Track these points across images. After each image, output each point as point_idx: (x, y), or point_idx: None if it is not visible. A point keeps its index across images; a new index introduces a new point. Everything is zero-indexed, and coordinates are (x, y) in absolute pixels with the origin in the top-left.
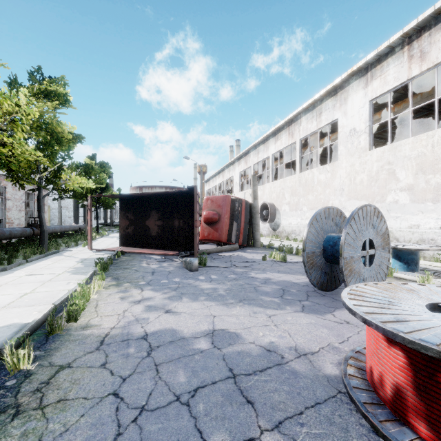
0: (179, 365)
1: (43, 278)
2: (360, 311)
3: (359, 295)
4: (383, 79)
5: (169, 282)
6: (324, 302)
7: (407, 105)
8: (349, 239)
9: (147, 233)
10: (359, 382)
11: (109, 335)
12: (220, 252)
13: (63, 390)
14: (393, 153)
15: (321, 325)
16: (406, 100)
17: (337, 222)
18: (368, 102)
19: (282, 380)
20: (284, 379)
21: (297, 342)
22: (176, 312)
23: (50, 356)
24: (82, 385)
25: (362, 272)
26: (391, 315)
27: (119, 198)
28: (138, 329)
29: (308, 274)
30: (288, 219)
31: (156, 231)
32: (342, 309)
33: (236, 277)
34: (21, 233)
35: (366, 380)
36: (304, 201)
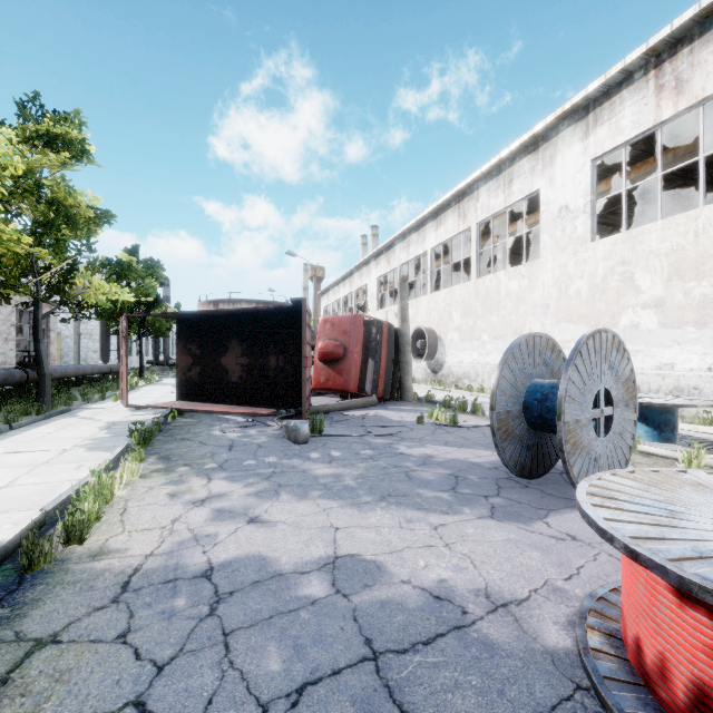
0: (270, 633)
1: (34, 457)
2: (623, 535)
3: (608, 497)
4: (614, 125)
5: (259, 463)
6: (529, 500)
7: (651, 168)
8: (572, 389)
9: (222, 379)
10: (613, 665)
11: (141, 570)
12: (346, 410)
13: (32, 697)
14: (631, 246)
15: (528, 544)
16: (650, 161)
17: (548, 359)
18: (590, 162)
19: (466, 662)
20: (471, 660)
21: (488, 580)
22: (267, 521)
23: (20, 619)
24: (74, 684)
25: (594, 446)
26: (683, 543)
27: (176, 318)
28: (196, 556)
29: (499, 450)
30: (457, 354)
31: (238, 374)
32: (561, 512)
33: (373, 454)
34: (5, 378)
35: (626, 661)
36: (483, 325)
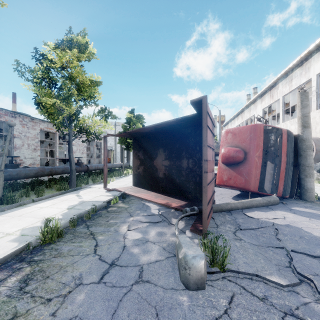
0: None
1: None
2: None
3: None
4: None
5: None
6: None
7: None
8: None
9: (154, 174)
10: None
11: None
12: (247, 208)
13: None
14: None
15: None
16: None
17: None
18: None
19: None
20: None
21: None
22: None
23: None
24: None
25: None
26: None
27: (131, 137)
28: None
29: None
30: None
31: (162, 172)
32: None
33: None
34: (63, 170)
35: None
36: None
